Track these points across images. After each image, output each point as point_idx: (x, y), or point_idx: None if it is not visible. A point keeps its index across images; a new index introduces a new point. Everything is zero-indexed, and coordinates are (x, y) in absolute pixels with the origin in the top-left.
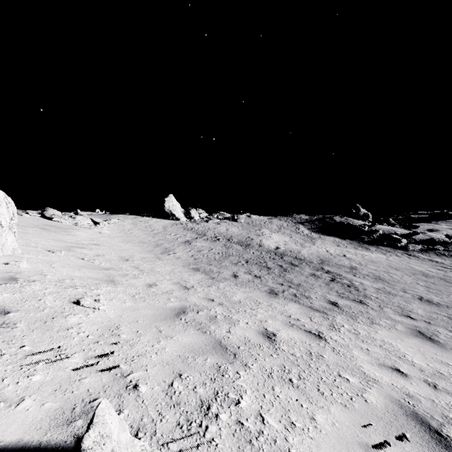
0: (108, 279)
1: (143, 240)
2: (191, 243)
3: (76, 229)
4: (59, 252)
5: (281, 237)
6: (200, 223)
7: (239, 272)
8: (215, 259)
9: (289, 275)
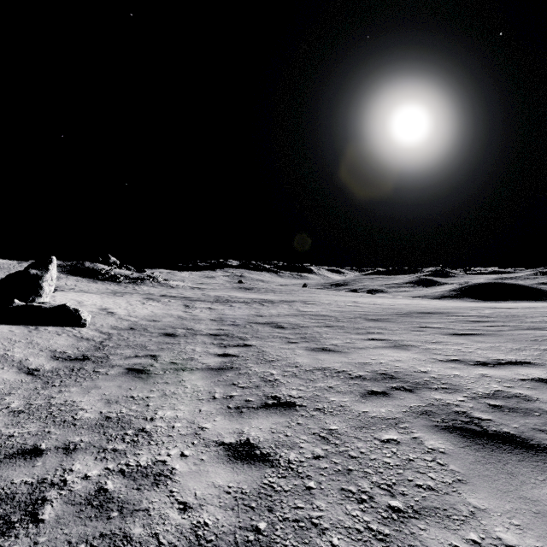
0: None
1: None
2: None
3: None
4: None
5: None
6: None
7: None
8: None
9: None
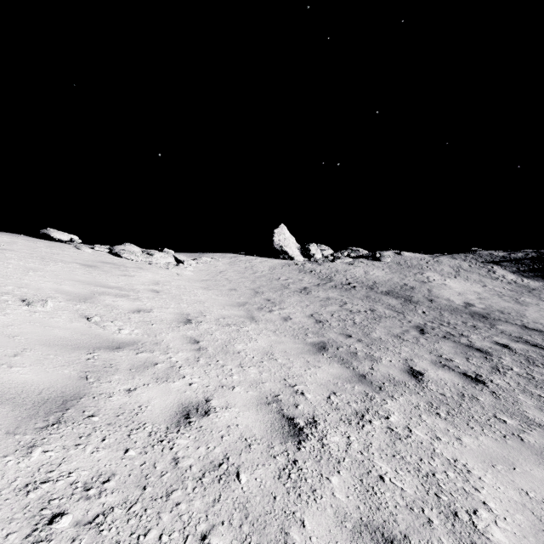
0: (64, 391)
1: (237, 286)
2: (309, 292)
3: (145, 268)
4: (41, 304)
5: (465, 286)
6: (323, 263)
7: (417, 359)
8: (354, 323)
9: None
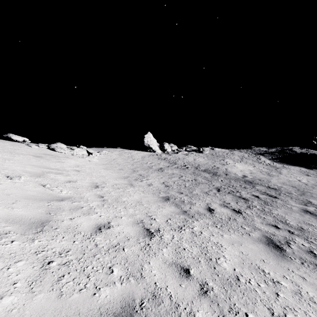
0: (41, 219)
1: (123, 167)
2: (163, 170)
3: (70, 157)
4: (18, 178)
5: (245, 166)
6: (171, 154)
7: (213, 203)
8: (185, 187)
9: (276, 211)
